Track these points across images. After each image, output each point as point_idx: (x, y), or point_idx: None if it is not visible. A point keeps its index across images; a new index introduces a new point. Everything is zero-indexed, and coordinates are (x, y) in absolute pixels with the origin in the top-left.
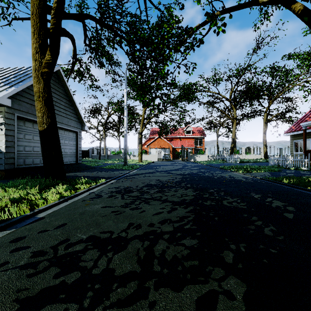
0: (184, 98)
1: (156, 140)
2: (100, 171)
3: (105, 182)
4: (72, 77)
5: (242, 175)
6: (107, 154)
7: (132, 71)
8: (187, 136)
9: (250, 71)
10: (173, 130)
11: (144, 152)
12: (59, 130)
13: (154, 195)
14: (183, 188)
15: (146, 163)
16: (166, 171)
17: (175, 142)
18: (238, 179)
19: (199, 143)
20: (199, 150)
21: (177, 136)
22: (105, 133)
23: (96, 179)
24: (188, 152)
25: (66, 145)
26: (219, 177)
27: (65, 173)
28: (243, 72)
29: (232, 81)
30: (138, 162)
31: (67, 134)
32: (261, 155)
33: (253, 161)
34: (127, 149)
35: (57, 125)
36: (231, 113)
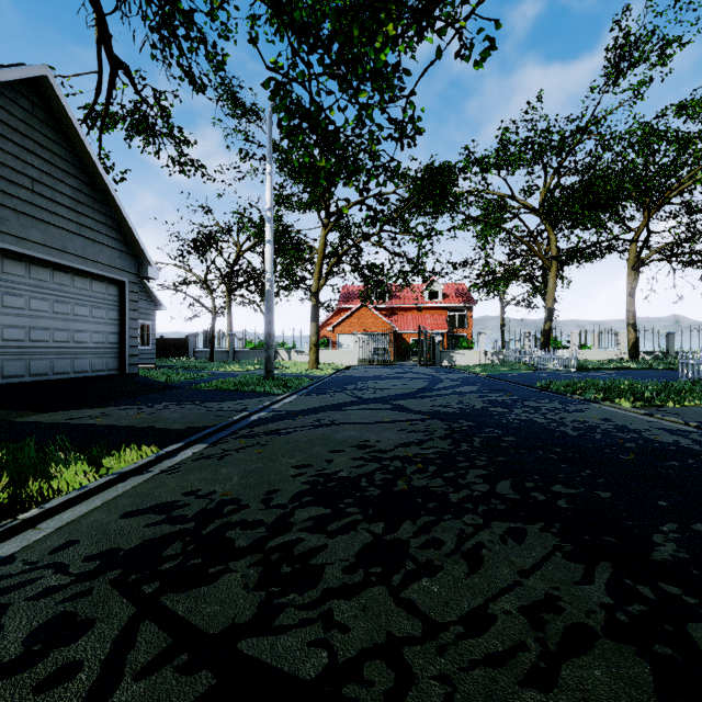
0: (431, 199)
1: (355, 314)
2: (179, 403)
3: (146, 464)
4: (115, 127)
5: (647, 419)
6: (233, 348)
7: (276, 71)
8: (431, 305)
9: (596, 135)
10: (395, 291)
11: (324, 344)
12: (51, 272)
13: (346, 625)
14: (494, 516)
15: (329, 370)
16: (388, 399)
17: (400, 319)
18: (668, 442)
19: (460, 322)
20: (461, 339)
21: (406, 304)
22: (229, 296)
23: (133, 440)
24: (435, 343)
25: (81, 319)
26: (582, 430)
27: (50, 411)
28: (576, 139)
29: (547, 164)
30: (308, 369)
31: (86, 287)
32: (620, 351)
33: (614, 365)
34: (272, 335)
35: (42, 254)
36: (539, 247)
